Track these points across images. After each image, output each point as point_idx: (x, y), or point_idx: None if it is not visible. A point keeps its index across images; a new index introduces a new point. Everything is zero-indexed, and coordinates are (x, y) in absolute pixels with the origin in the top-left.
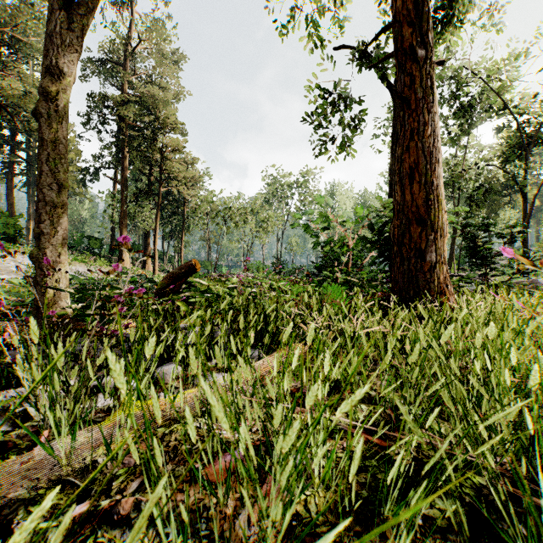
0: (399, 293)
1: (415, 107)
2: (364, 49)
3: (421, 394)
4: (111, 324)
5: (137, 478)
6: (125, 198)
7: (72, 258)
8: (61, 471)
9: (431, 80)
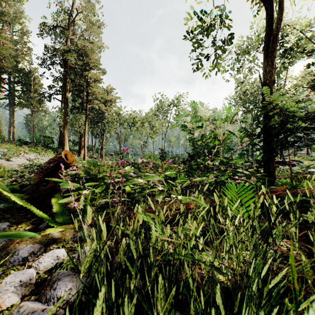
0: None
1: None
2: None
3: None
4: None
5: None
6: (66, 111)
7: (28, 149)
8: None
9: None
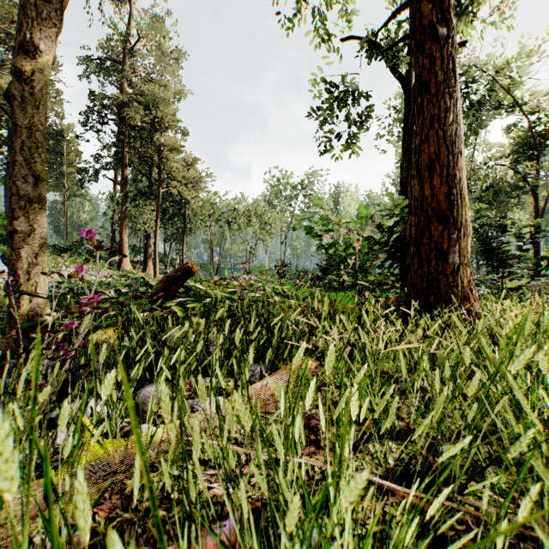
0: (416, 298)
1: (435, 91)
2: (375, 34)
3: (478, 440)
4: (97, 333)
5: None
6: (125, 199)
7: (70, 261)
8: None
9: (453, 61)
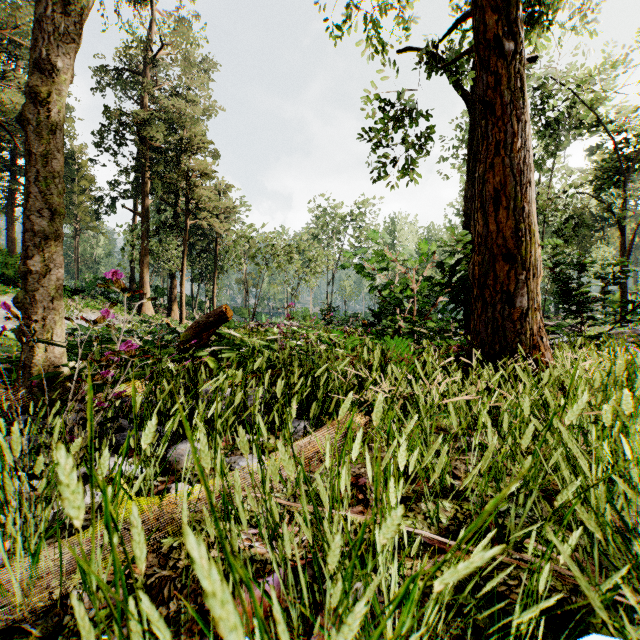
0: (480, 347)
1: (501, 113)
2: (435, 46)
3: (533, 494)
4: (120, 386)
5: (124, 627)
6: (146, 232)
7: (83, 304)
8: (15, 612)
9: (521, 80)
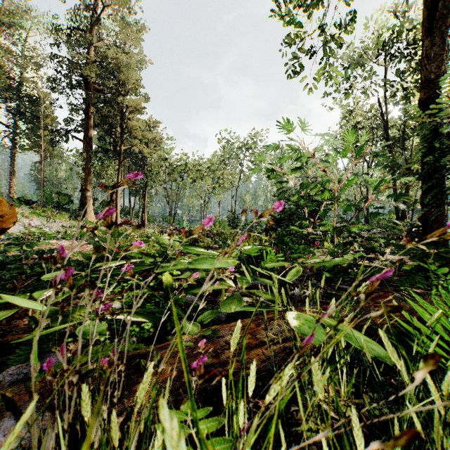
0: None
1: None
2: None
3: None
4: None
5: None
6: (89, 156)
7: (29, 212)
8: None
9: None
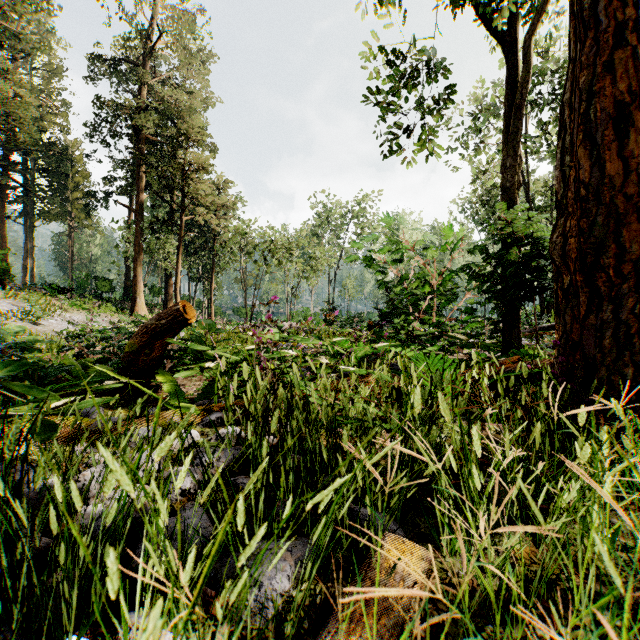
0: (583, 368)
1: None
2: None
3: None
4: None
5: None
6: (139, 228)
7: (68, 303)
8: None
9: None
